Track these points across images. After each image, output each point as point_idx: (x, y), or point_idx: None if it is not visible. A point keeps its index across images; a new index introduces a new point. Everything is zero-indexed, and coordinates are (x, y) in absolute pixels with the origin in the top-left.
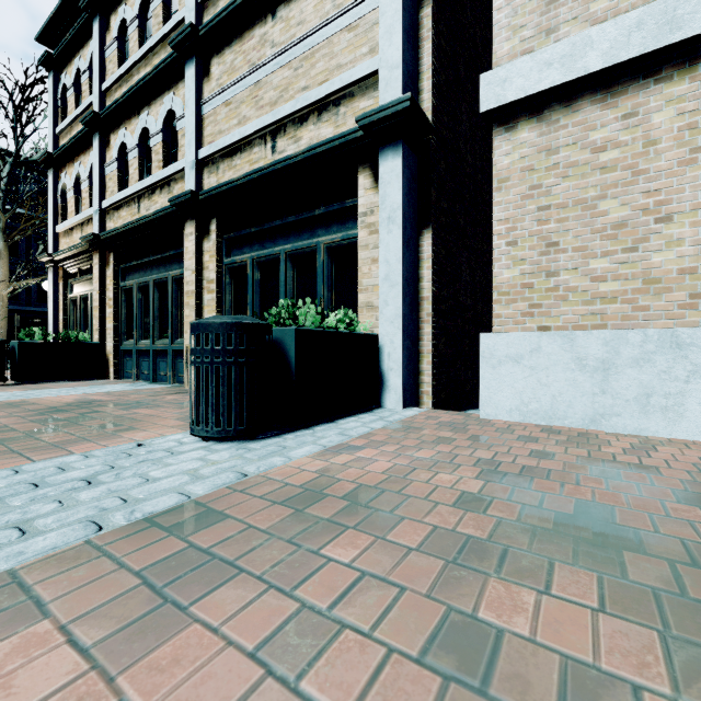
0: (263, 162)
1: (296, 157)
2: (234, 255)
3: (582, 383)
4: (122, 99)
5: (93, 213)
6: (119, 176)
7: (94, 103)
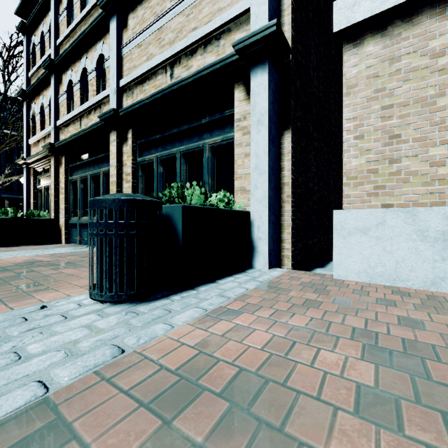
0: (164, 86)
1: (187, 79)
2: (145, 155)
3: (423, 251)
4: (69, 48)
5: (51, 129)
6: (68, 103)
7: (52, 53)
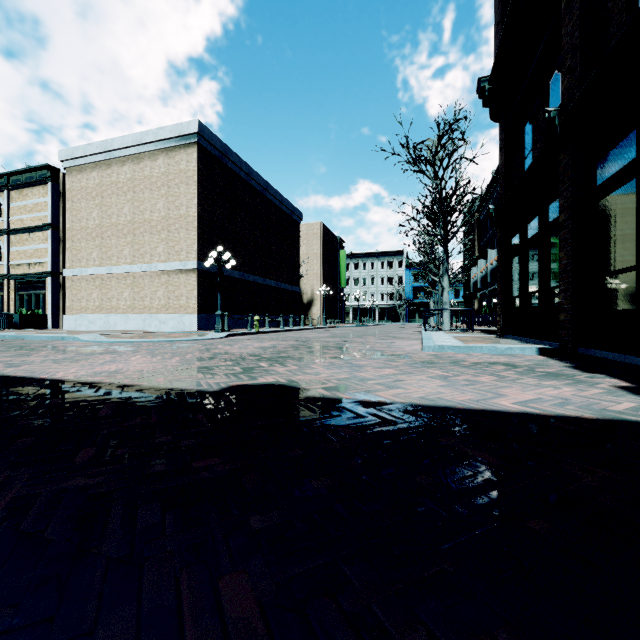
0: (27, 270)
1: (33, 274)
2: (21, 291)
3: (74, 323)
4: None
5: None
6: None
7: None
